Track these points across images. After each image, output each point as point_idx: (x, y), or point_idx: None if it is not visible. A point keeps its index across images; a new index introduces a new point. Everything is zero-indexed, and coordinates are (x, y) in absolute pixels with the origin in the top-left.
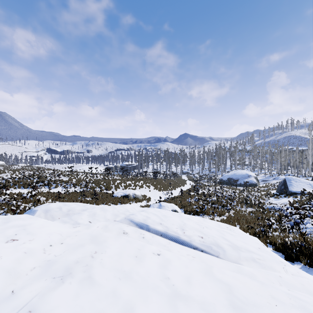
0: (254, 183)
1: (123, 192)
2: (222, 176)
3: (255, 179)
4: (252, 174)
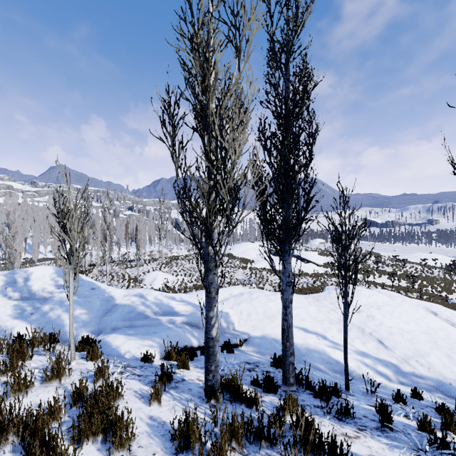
0: None
1: None
2: None
3: None
4: None
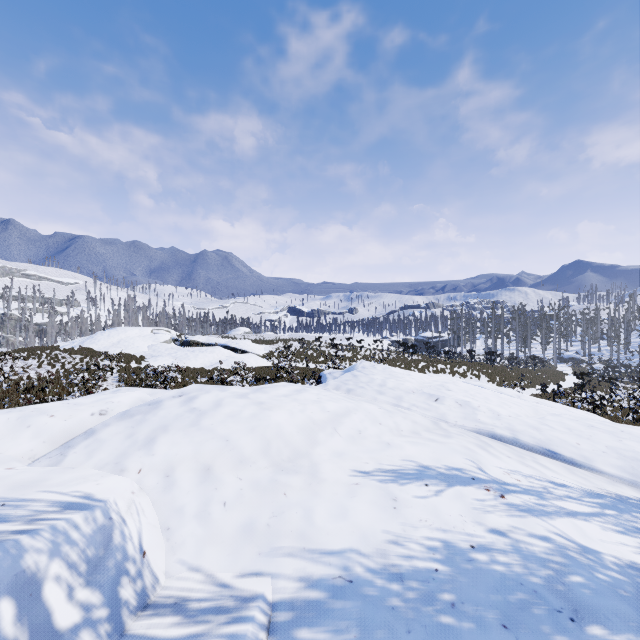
0: None
1: None
2: None
3: None
4: None
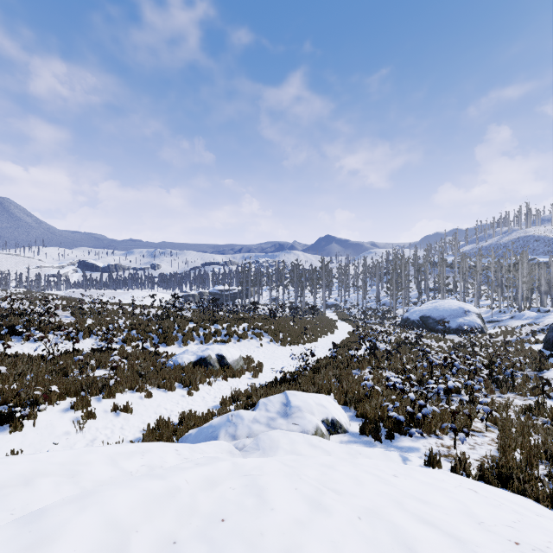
0: (477, 326)
1: (195, 354)
2: (406, 312)
3: (478, 318)
4: (471, 309)
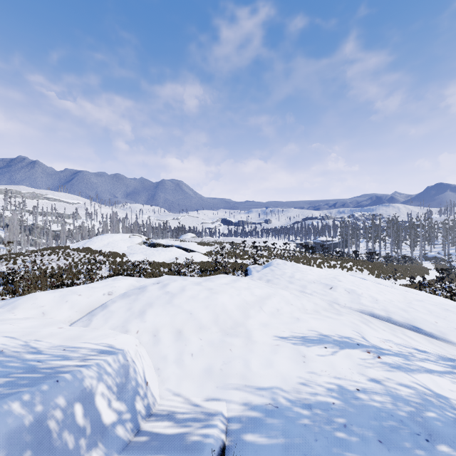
0: None
1: None
2: None
3: None
4: None
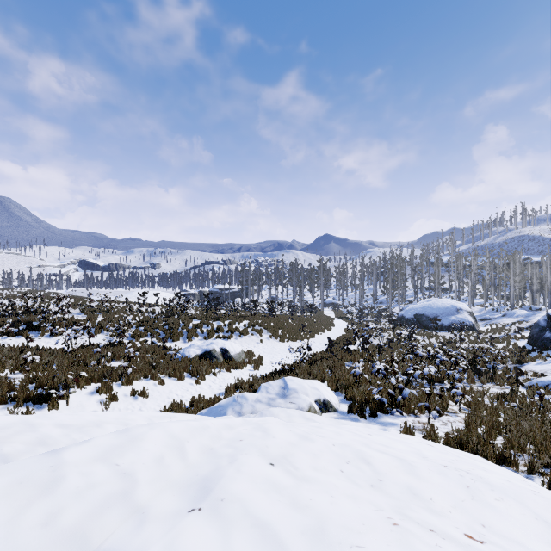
0: (468, 324)
1: (201, 347)
2: (402, 310)
3: (470, 316)
4: (463, 307)
